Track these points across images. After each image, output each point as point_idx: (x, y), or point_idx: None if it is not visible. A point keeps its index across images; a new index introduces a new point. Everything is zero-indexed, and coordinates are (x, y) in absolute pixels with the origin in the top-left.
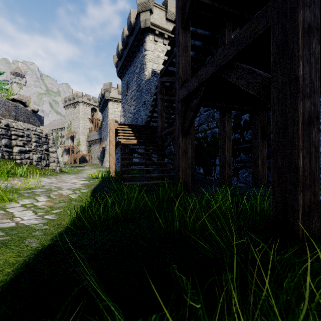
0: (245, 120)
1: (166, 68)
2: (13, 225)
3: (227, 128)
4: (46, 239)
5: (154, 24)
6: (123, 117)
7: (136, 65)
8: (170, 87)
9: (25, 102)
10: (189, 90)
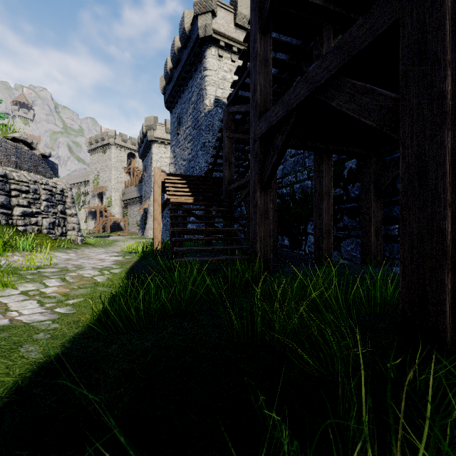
0: (350, 169)
1: (236, 93)
2: (5, 324)
3: (325, 180)
4: (54, 346)
5: (218, 32)
6: (173, 166)
7: (192, 91)
8: (242, 121)
9: (32, 142)
10: (271, 122)
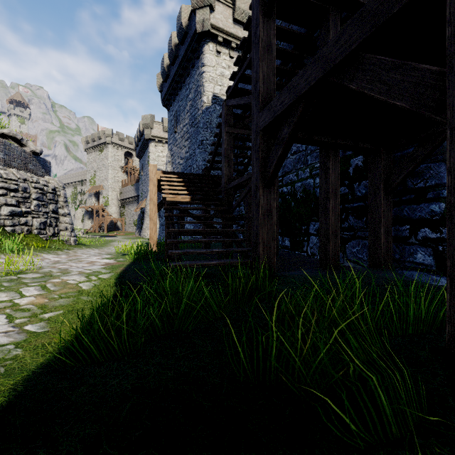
0: (355, 166)
1: (236, 85)
2: None
3: (332, 177)
4: (0, 391)
5: (216, 27)
6: (170, 164)
7: (190, 88)
8: (242, 115)
9: (22, 138)
10: (276, 112)
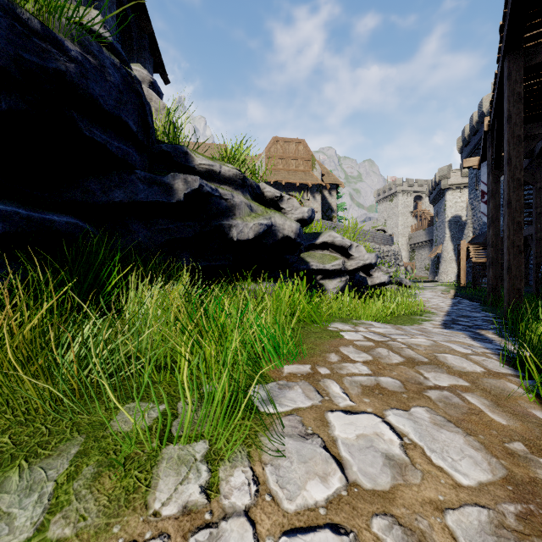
0: None
1: None
2: None
3: None
4: None
5: None
6: (470, 217)
7: None
8: None
9: (385, 229)
10: None
